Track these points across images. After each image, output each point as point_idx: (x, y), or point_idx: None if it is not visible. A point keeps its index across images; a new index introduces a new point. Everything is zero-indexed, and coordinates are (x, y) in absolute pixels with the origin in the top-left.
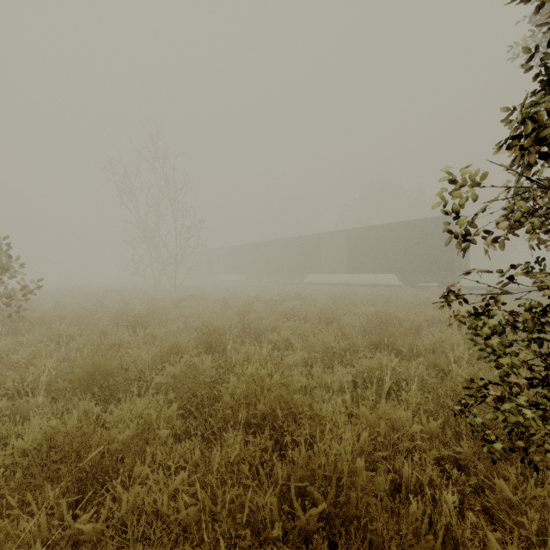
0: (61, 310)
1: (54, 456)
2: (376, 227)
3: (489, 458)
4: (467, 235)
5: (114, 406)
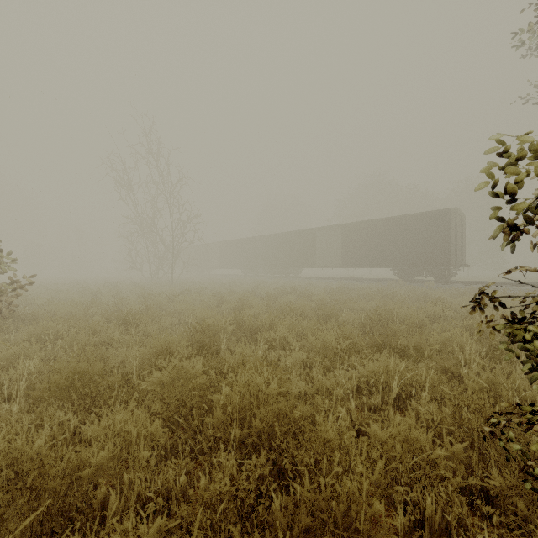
0: (53, 306)
1: (3, 497)
2: (372, 221)
3: (531, 494)
4: (517, 225)
5: (95, 415)
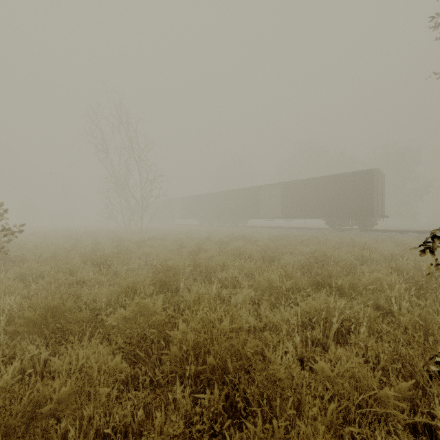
0: (40, 250)
1: None
2: (307, 180)
3: None
4: None
5: (65, 348)
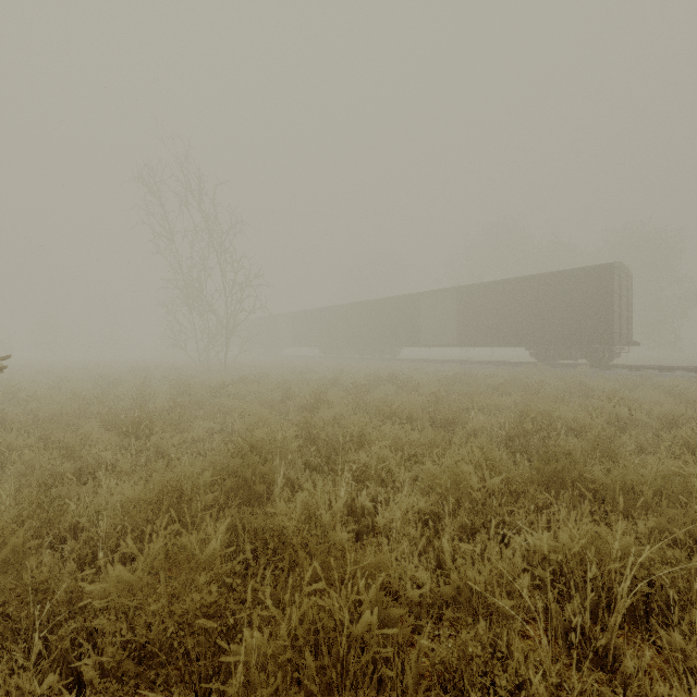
0: (37, 402)
1: None
2: (499, 283)
3: None
4: None
5: None
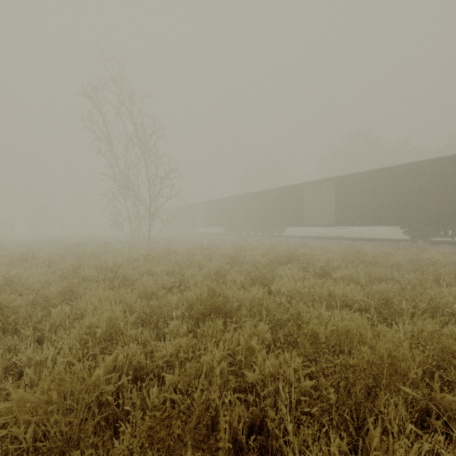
0: None
1: None
2: (375, 171)
3: None
4: None
5: None
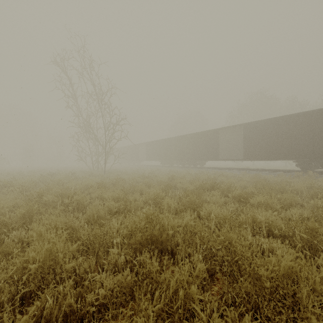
0: None
1: None
2: (274, 119)
3: None
4: None
5: None
